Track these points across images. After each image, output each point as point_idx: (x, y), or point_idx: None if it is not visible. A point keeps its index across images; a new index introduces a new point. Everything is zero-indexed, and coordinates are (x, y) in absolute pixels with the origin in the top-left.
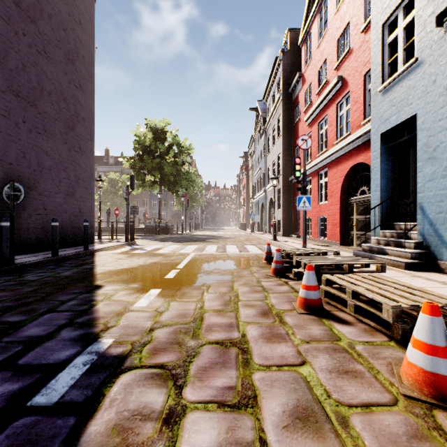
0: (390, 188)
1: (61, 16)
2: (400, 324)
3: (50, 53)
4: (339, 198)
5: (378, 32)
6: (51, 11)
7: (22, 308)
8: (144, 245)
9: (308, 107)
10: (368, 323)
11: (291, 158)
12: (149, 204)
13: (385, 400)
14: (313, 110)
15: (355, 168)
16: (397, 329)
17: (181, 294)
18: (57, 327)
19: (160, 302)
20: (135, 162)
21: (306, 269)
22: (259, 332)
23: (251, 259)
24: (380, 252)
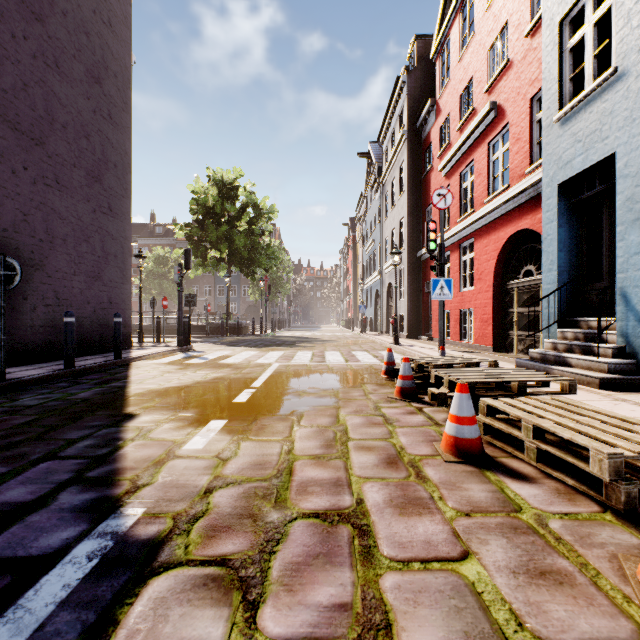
0: (571, 267)
1: (82, 13)
2: (622, 484)
3: (65, 67)
4: (492, 281)
5: (553, 32)
6: (66, 5)
7: (4, 452)
8: (204, 351)
9: (445, 150)
10: (562, 479)
11: (419, 225)
12: (213, 293)
13: (623, 634)
14: (452, 153)
15: (515, 238)
16: (617, 492)
17: (258, 428)
18: (55, 487)
19: (224, 441)
20: (192, 230)
21: (457, 391)
22: (385, 496)
23: (363, 372)
24: (559, 362)
